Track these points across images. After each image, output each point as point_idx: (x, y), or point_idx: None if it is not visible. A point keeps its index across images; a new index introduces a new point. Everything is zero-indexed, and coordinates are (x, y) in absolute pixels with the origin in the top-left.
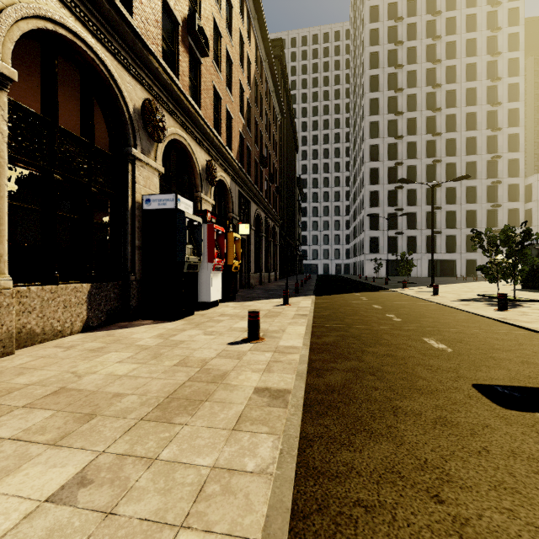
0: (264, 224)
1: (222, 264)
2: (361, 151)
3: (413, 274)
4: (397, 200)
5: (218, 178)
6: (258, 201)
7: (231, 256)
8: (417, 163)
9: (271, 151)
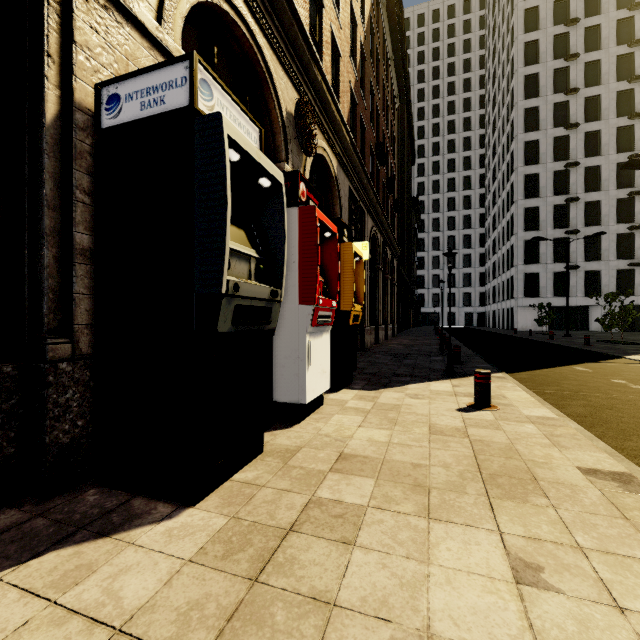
0: (382, 251)
1: (333, 310)
2: (509, 153)
3: (593, 328)
4: (567, 219)
5: (317, 150)
6: (374, 214)
7: (347, 293)
8: (601, 162)
9: (389, 146)
